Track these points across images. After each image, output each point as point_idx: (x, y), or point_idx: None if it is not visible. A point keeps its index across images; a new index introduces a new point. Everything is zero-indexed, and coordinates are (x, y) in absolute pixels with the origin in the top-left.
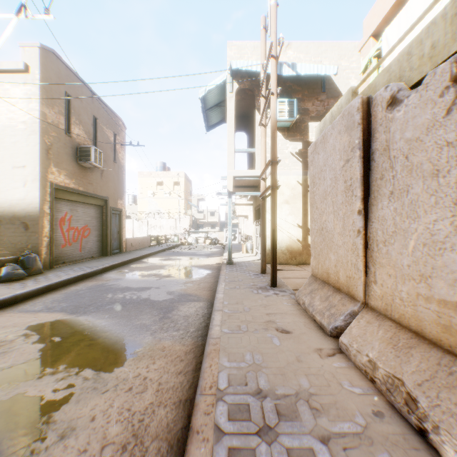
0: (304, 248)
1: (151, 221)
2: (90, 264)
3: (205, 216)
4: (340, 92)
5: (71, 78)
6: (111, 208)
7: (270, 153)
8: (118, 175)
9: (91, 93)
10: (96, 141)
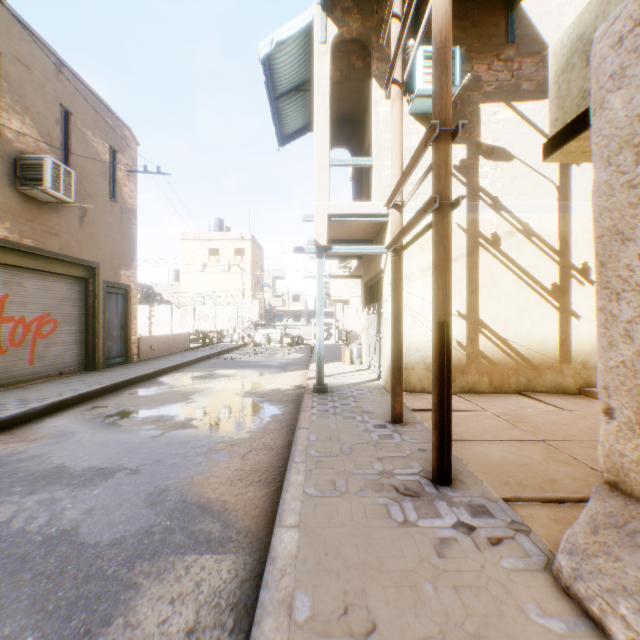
0: (471, 359)
1: (200, 309)
2: (37, 392)
3: (284, 302)
4: (545, 43)
5: (1, 17)
6: (106, 282)
7: (433, 108)
8: (122, 224)
9: (54, 61)
10: (68, 156)
